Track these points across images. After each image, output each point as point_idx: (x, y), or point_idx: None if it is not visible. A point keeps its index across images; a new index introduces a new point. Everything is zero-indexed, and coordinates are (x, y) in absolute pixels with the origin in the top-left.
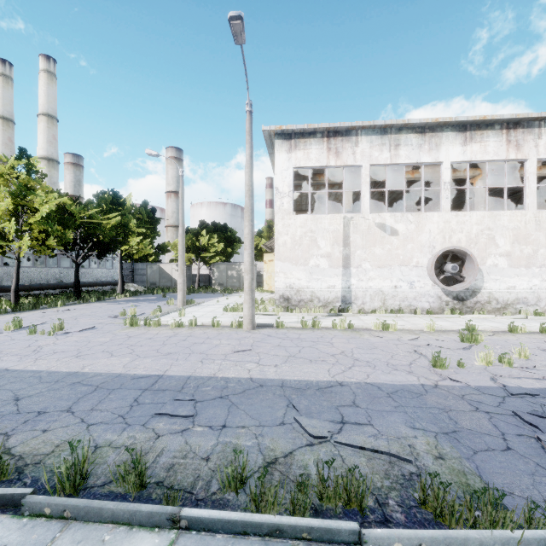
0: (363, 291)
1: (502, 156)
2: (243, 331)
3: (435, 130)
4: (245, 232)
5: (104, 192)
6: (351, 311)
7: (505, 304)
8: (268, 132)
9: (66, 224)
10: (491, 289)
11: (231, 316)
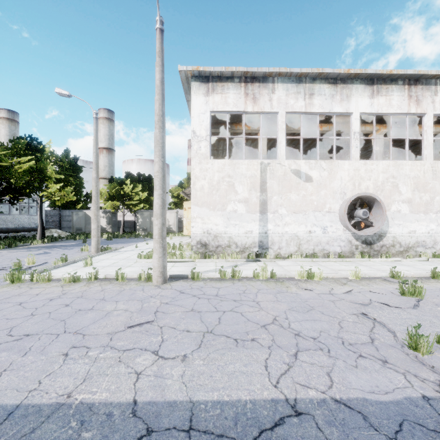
0: (280, 236)
1: (405, 110)
2: (152, 286)
3: (346, 82)
4: (154, 169)
5: (20, 137)
6: (268, 257)
7: (407, 247)
8: (185, 73)
9: None
10: (395, 233)
11: (145, 264)
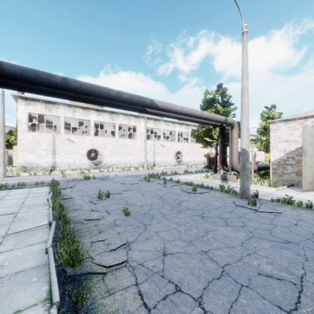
0: (61, 163)
1: (109, 121)
2: None
3: (88, 109)
4: (0, 140)
5: None
6: (55, 170)
7: (110, 165)
8: (14, 95)
9: None
10: (106, 161)
11: None
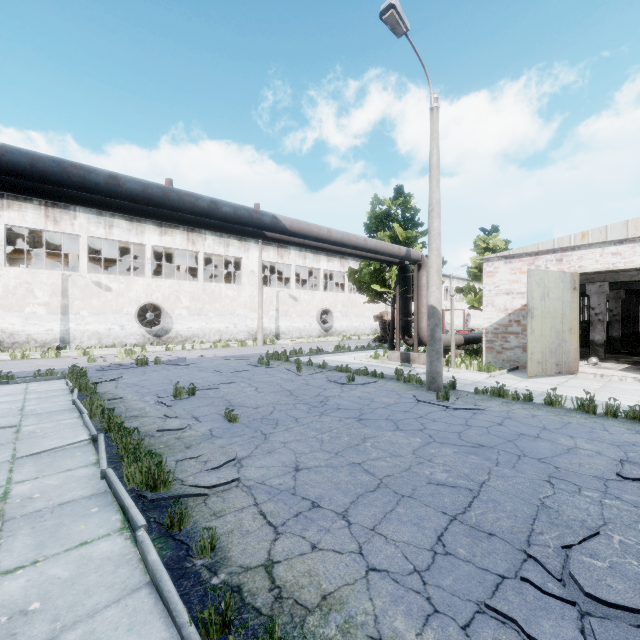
0: (82, 333)
1: (185, 247)
2: None
3: (141, 222)
4: None
5: None
6: (68, 349)
7: (186, 338)
8: None
9: None
10: (178, 329)
11: None
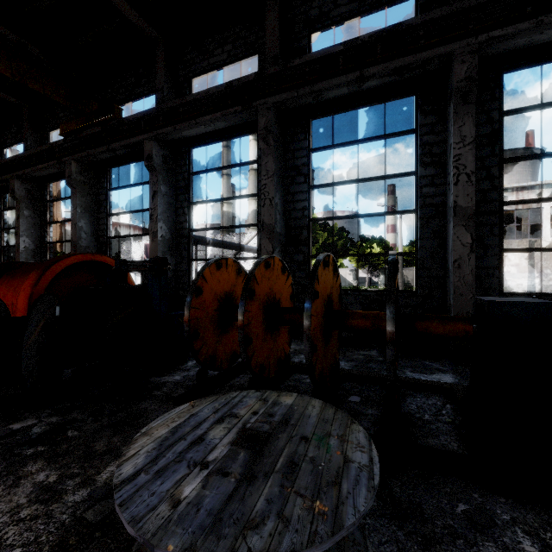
0: (545, 287)
1: None
2: None
3: None
4: None
5: (321, 224)
6: None
7: None
8: None
9: (324, 248)
10: None
11: None
